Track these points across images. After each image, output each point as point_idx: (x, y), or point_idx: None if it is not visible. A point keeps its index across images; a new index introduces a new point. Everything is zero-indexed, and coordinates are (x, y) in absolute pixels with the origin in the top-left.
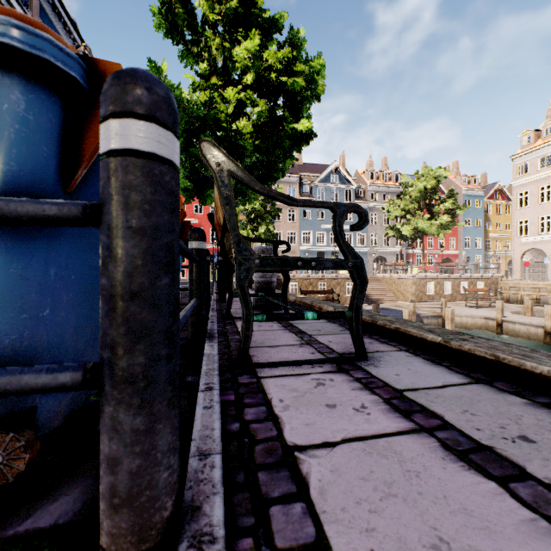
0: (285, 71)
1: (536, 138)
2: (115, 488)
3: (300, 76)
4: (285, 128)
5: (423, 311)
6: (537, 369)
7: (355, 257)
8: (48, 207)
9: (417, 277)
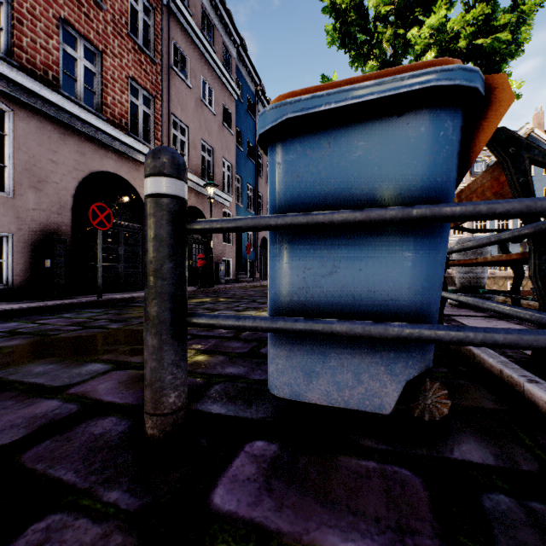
0: (479, 32)
1: None
2: None
3: (502, 30)
4: None
5: None
6: None
7: None
8: None
9: None
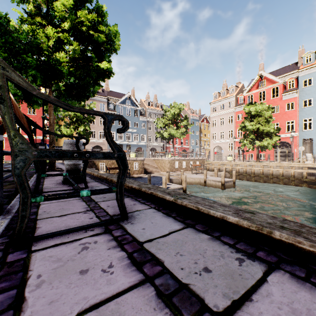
0: (92, 27)
1: (219, 96)
2: None
3: (102, 33)
4: (92, 64)
5: (173, 176)
6: (215, 214)
7: (119, 151)
8: None
9: (171, 159)
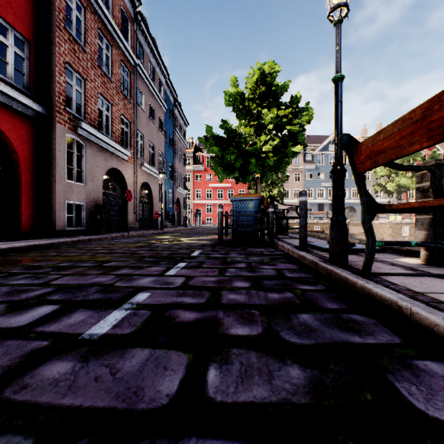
0: (289, 122)
1: None
2: (270, 235)
3: (296, 125)
4: (289, 149)
5: None
6: None
7: None
8: (265, 215)
9: (393, 223)
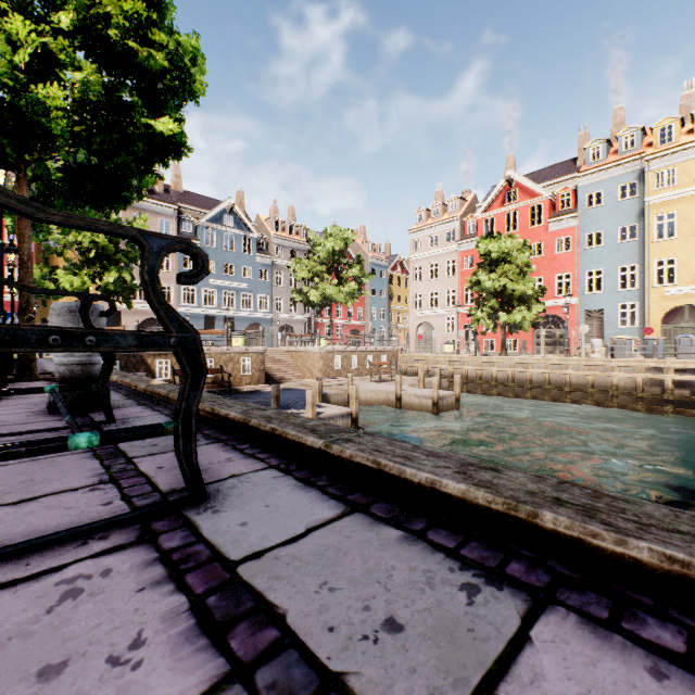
0: (134, 33)
1: (427, 217)
2: None
3: (160, 50)
4: (135, 123)
5: (330, 389)
6: (417, 477)
7: (183, 330)
8: None
9: (325, 350)
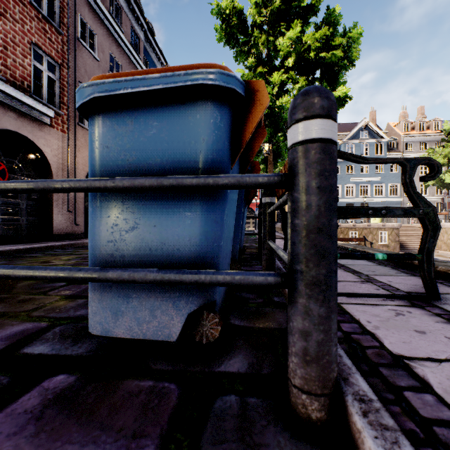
0: (323, 47)
1: None
2: (307, 350)
3: (337, 48)
4: None
5: None
6: None
7: (426, 205)
8: (262, 178)
9: None
